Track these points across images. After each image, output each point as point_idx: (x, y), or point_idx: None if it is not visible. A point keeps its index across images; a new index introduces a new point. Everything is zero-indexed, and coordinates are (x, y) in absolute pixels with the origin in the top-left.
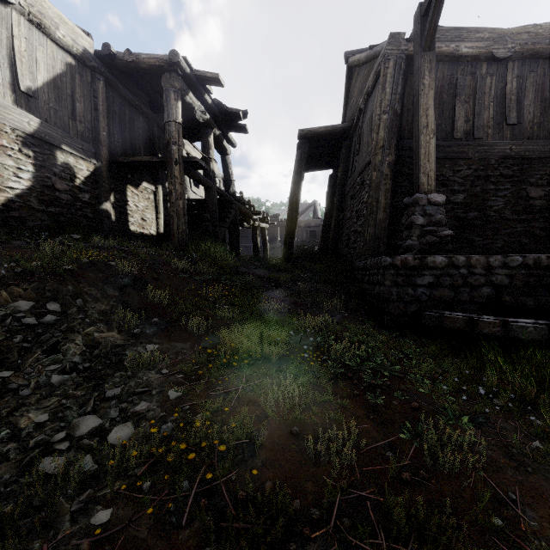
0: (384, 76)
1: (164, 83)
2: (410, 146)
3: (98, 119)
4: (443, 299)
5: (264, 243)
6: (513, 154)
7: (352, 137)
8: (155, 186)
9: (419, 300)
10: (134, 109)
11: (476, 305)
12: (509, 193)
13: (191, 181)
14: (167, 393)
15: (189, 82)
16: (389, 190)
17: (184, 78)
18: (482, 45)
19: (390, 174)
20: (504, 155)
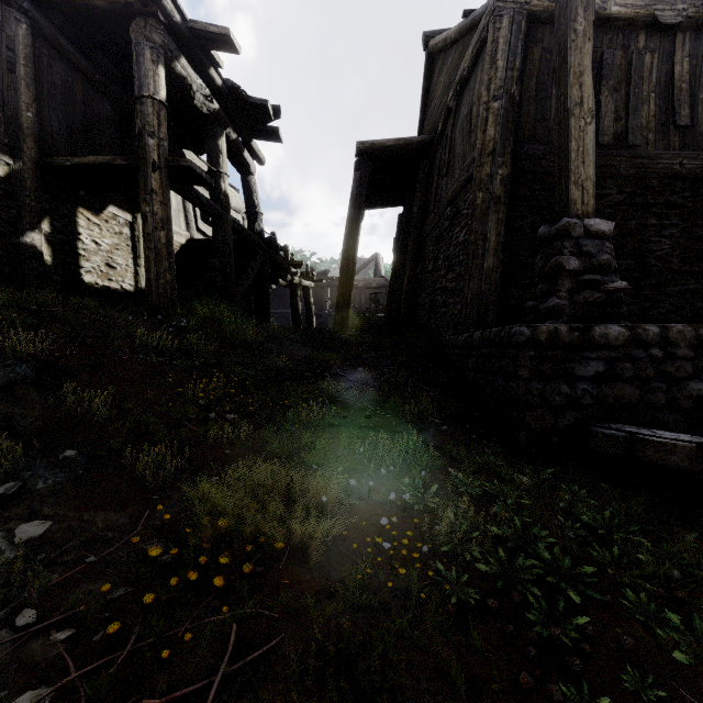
0: (494, 41)
1: (135, 35)
2: (533, 154)
3: (16, 89)
4: (622, 402)
5: (307, 309)
6: (684, 172)
7: (434, 156)
8: (132, 215)
9: (580, 404)
10: (93, 87)
11: (678, 413)
12: (677, 232)
13: (197, 214)
14: None
15: (181, 41)
16: (503, 221)
17: (171, 32)
18: (640, 3)
19: (504, 197)
20: (672, 172)
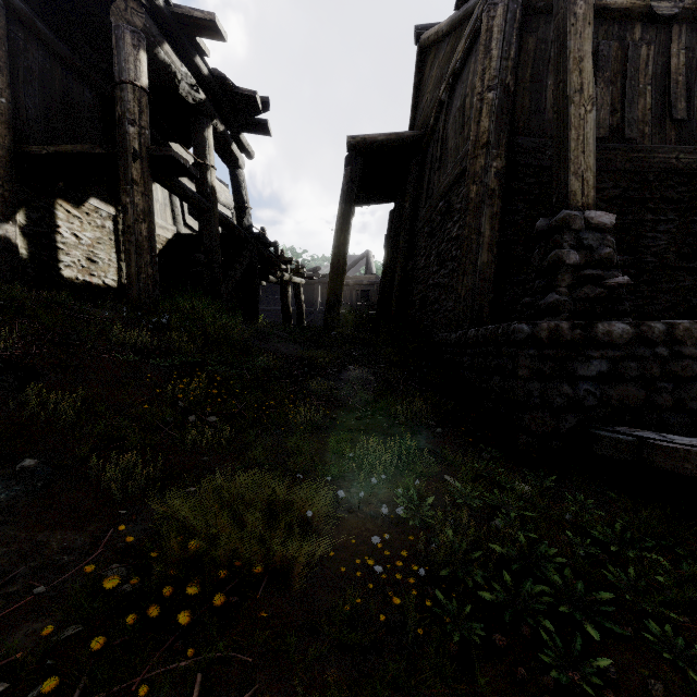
0: (488, 30)
1: (115, 18)
2: (527, 147)
3: None
4: (626, 404)
5: (298, 305)
6: (681, 166)
7: (426, 151)
8: (115, 208)
9: (582, 406)
10: (73, 74)
11: (685, 415)
12: (674, 227)
13: (184, 209)
14: None
15: (164, 27)
16: (497, 215)
17: (154, 17)
18: None
19: (499, 190)
20: (668, 167)
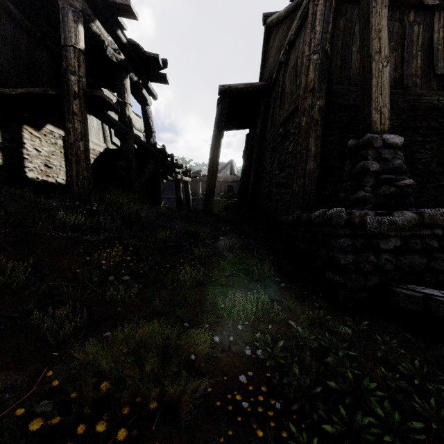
0: (313, 13)
1: (62, 2)
2: (339, 92)
3: None
4: (414, 268)
5: (187, 195)
6: (440, 105)
7: (270, 95)
8: (64, 131)
9: (383, 269)
10: (35, 41)
11: None
12: (435, 146)
13: (111, 132)
14: None
15: (96, 9)
16: (320, 137)
17: (89, 2)
18: None
19: (321, 120)
20: (432, 106)
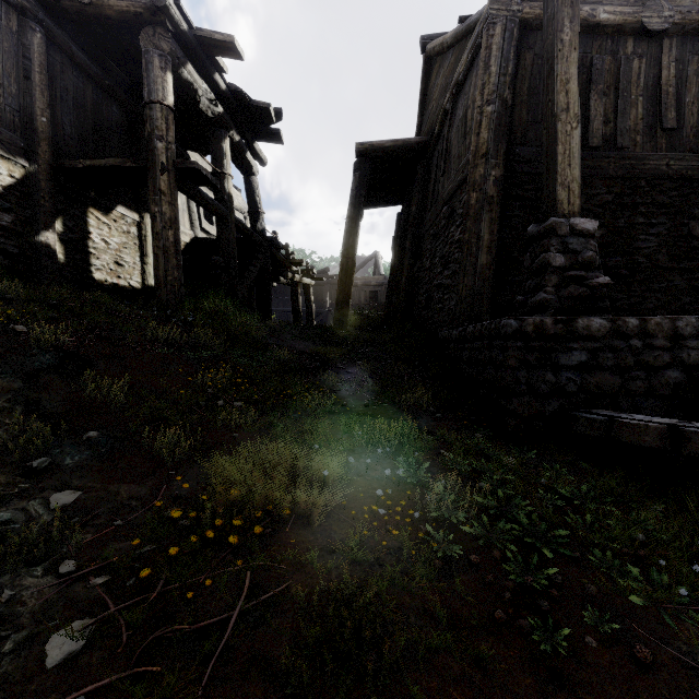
0: (487, 48)
1: (144, 43)
2: (525, 156)
3: (31, 95)
4: (603, 390)
5: (308, 306)
6: (671, 172)
7: (432, 156)
8: (139, 215)
9: (564, 391)
10: (102, 91)
11: (656, 399)
12: (664, 230)
13: (200, 214)
14: (45, 643)
15: (187, 48)
16: (496, 220)
17: (178, 40)
18: (628, 11)
19: (497, 197)
20: (659, 173)
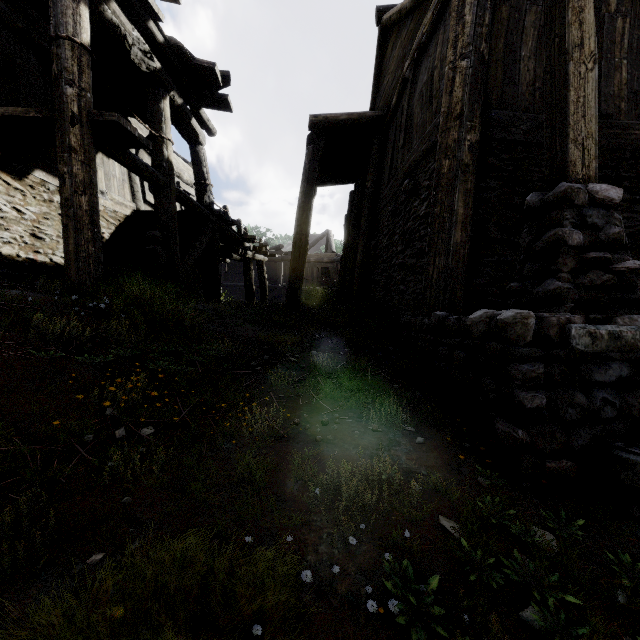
0: None
1: None
2: (501, 121)
3: None
4: None
5: (261, 282)
6: None
7: (388, 131)
8: None
9: (599, 418)
10: (15, 36)
11: None
12: None
13: (144, 185)
14: None
15: None
16: (471, 192)
17: None
18: None
19: (473, 165)
20: None
